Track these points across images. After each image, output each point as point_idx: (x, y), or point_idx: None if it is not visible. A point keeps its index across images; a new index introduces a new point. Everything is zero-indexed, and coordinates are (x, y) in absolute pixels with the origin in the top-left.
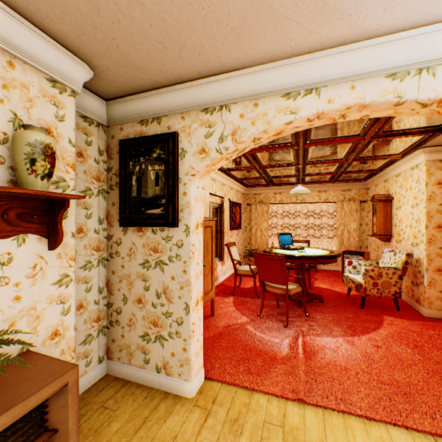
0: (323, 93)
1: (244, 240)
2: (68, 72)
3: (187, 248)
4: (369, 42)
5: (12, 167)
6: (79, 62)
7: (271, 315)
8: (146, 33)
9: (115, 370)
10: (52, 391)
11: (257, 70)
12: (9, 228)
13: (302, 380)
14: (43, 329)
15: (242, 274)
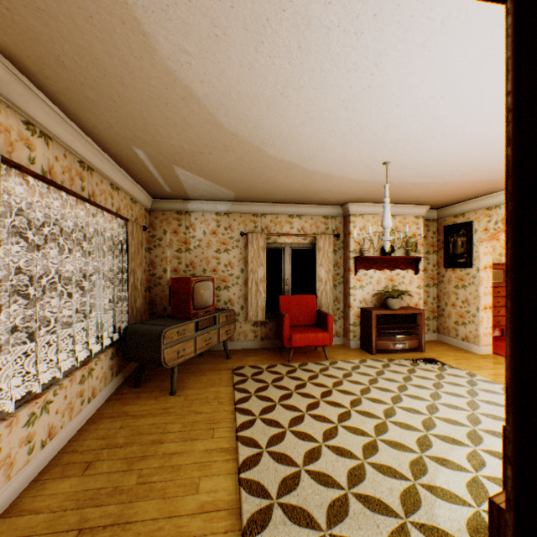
0: None
1: None
2: (420, 211)
3: (477, 279)
4: None
5: (404, 249)
6: (424, 206)
7: None
8: (448, 197)
9: (440, 338)
10: (417, 312)
11: None
12: (404, 267)
13: None
14: (412, 302)
15: None
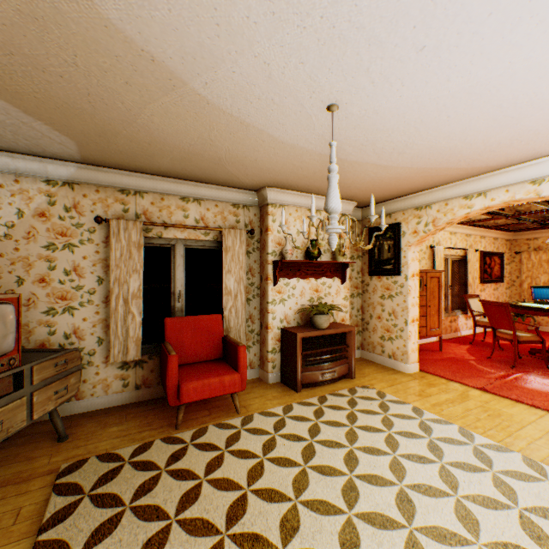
0: (488, 195)
1: (509, 297)
2: (347, 208)
3: (405, 288)
4: (510, 168)
5: (331, 253)
6: (352, 203)
7: (504, 361)
8: (381, 191)
9: (365, 355)
10: (348, 330)
11: (444, 188)
12: (330, 275)
13: (493, 384)
14: (339, 316)
15: (480, 325)
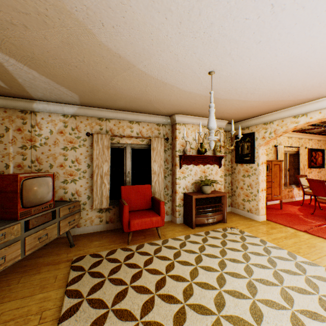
0: (308, 115)
1: None
2: (222, 124)
3: (257, 170)
4: (321, 99)
5: (212, 150)
6: (225, 121)
7: (322, 216)
8: (242, 114)
9: (233, 210)
10: (222, 195)
11: (281, 111)
12: (212, 163)
13: (312, 229)
14: (217, 187)
15: (307, 194)
